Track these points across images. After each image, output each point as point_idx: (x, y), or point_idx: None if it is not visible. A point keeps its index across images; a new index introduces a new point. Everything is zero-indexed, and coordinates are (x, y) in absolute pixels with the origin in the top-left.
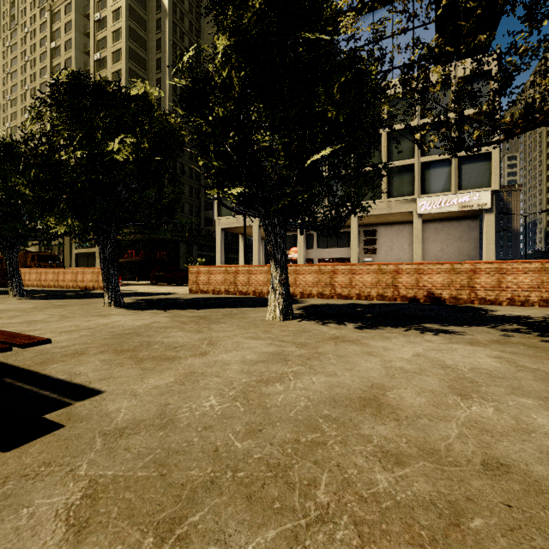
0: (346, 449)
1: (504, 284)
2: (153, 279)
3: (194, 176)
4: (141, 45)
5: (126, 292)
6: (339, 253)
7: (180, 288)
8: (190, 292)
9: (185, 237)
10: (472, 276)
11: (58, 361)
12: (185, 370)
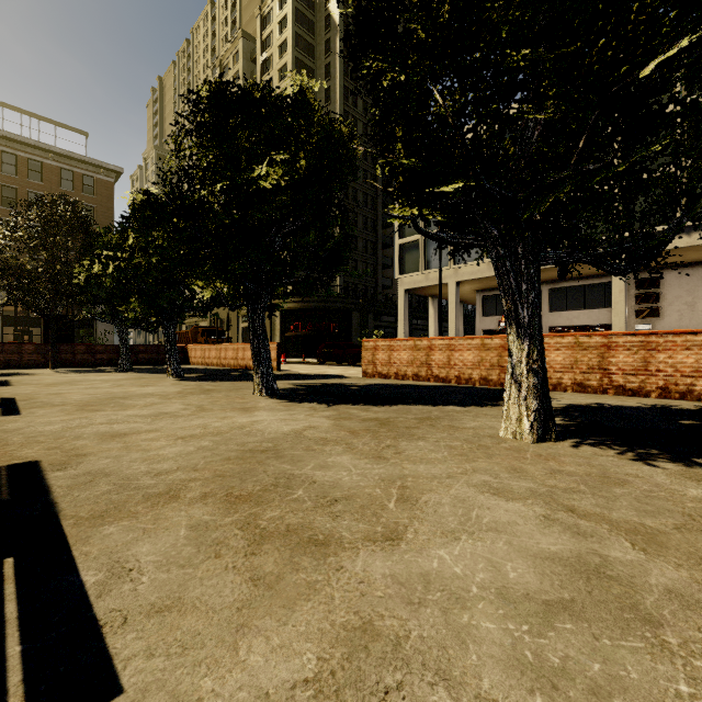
0: None
1: None
2: (321, 356)
3: (369, 226)
4: (309, 76)
5: (287, 374)
6: (587, 318)
7: (352, 369)
8: (364, 376)
9: (359, 304)
10: None
11: (126, 514)
12: (349, 608)
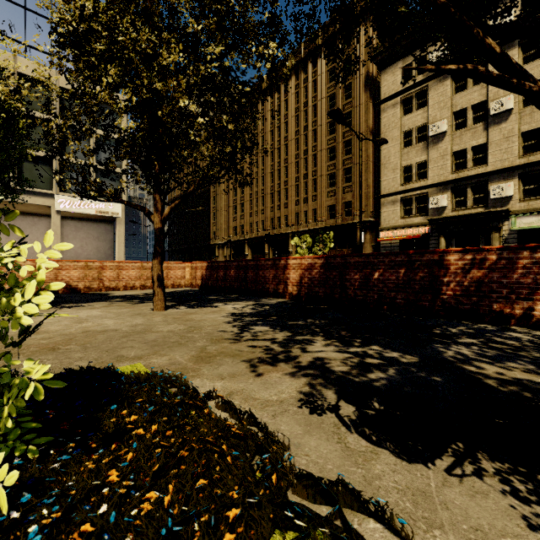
0: (25, 342)
1: (122, 276)
2: None
3: None
4: None
5: None
6: None
7: None
8: None
9: None
10: (101, 271)
11: None
12: None
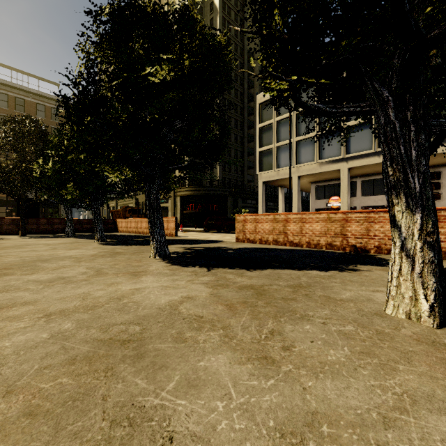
0: None
1: None
2: (206, 227)
3: (238, 141)
4: None
5: (181, 239)
6: None
7: (227, 235)
8: (236, 241)
9: (232, 192)
10: None
11: None
12: None
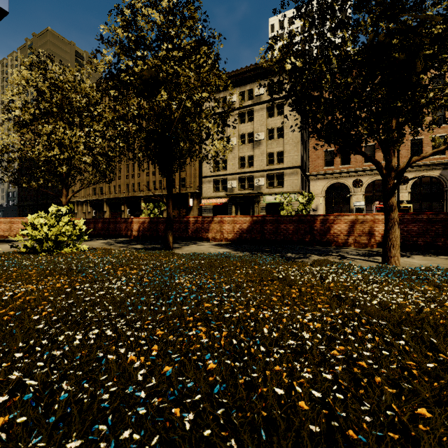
0: None
1: (13, 228)
2: None
3: None
4: None
5: None
6: None
7: None
8: None
9: None
10: None
11: None
12: None
